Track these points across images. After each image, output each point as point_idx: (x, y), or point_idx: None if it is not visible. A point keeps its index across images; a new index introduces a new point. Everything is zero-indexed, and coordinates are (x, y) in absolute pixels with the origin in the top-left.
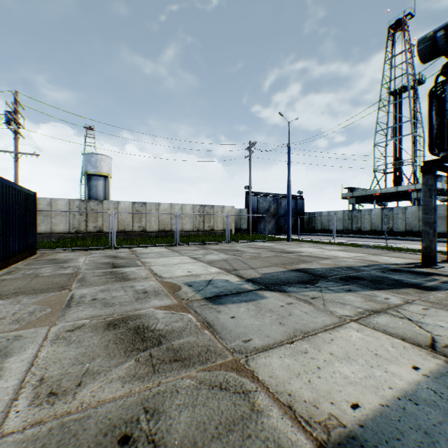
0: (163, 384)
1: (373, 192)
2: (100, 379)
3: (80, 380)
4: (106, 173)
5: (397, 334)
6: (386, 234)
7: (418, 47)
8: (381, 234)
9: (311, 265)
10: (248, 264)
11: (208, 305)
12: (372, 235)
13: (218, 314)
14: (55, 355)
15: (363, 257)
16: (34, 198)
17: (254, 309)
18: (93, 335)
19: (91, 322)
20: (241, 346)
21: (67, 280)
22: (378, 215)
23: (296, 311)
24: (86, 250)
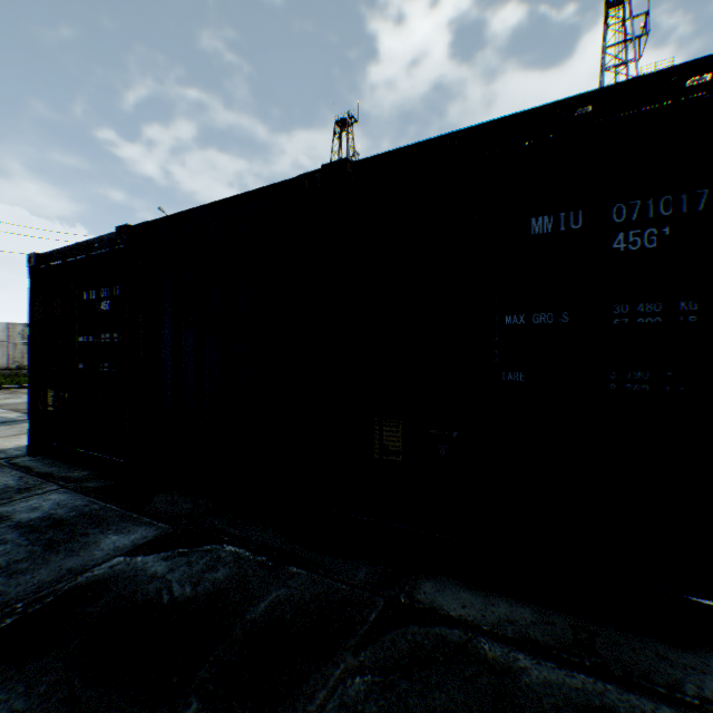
0: None
1: None
2: None
3: None
4: None
5: None
6: None
7: None
8: None
9: None
10: None
11: None
12: None
13: None
14: None
15: None
16: None
17: (8, 428)
18: None
19: None
20: None
21: None
22: None
23: None
24: None
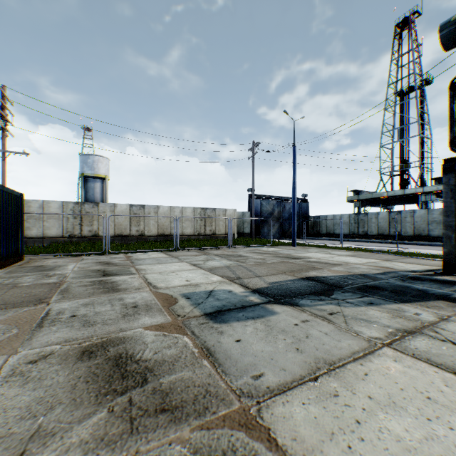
0: (141, 455)
1: (379, 195)
2: (53, 445)
3: (23, 448)
4: (103, 175)
5: (446, 366)
6: (394, 238)
7: (441, 32)
8: (389, 238)
9: (322, 273)
10: (253, 272)
11: (208, 324)
12: (379, 239)
13: (220, 336)
14: (1, 403)
15: (376, 263)
16: (20, 199)
17: (263, 329)
18: (60, 369)
19: (62, 348)
20: (250, 386)
21: (48, 291)
22: (385, 219)
23: (314, 331)
24: (78, 256)
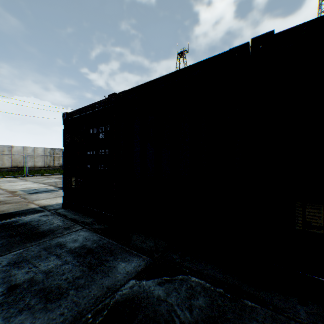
0: (0, 206)
1: None
2: None
3: None
4: None
5: None
6: None
7: None
8: None
9: None
10: None
11: (29, 194)
12: None
13: (31, 196)
14: None
15: None
16: None
17: (50, 194)
18: None
19: None
20: (34, 200)
21: None
22: None
23: None
24: None
